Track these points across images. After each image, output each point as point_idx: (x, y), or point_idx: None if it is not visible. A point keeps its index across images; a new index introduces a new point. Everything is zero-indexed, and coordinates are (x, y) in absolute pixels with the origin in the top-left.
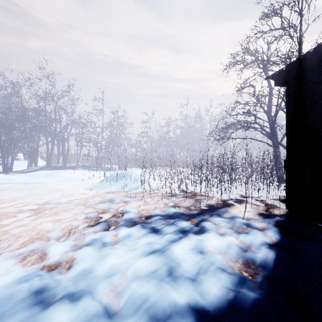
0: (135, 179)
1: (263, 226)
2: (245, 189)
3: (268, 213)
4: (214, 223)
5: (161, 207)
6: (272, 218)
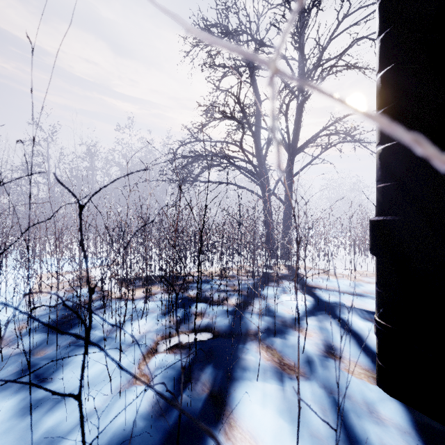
0: None
1: None
2: None
3: None
4: None
5: None
6: None
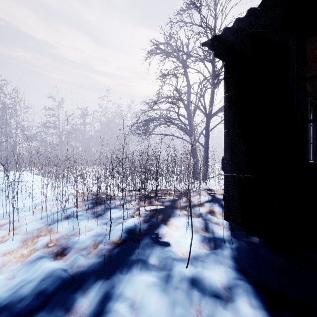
0: (1, 190)
1: (222, 282)
2: (190, 212)
3: (211, 234)
4: (132, 305)
5: (19, 263)
6: (222, 249)
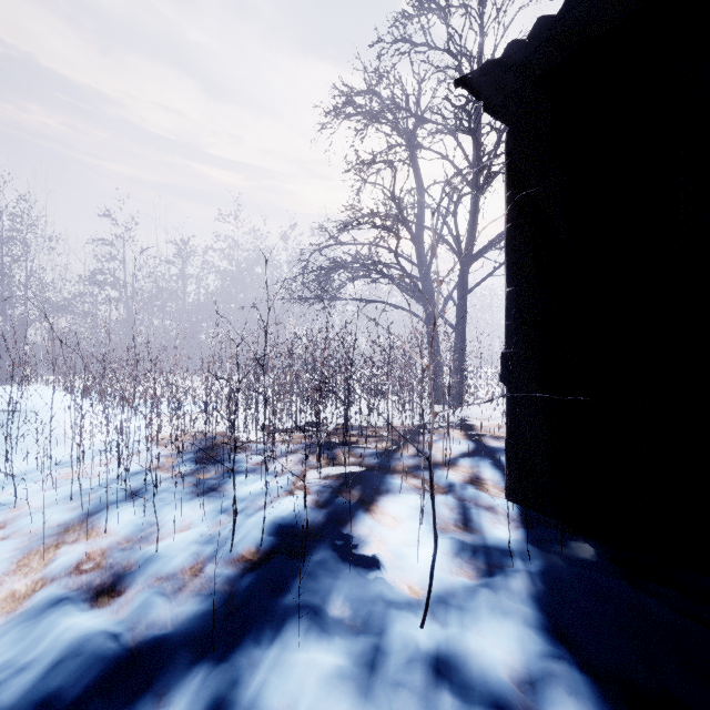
0: None
1: (512, 667)
2: (431, 487)
3: (478, 537)
4: None
5: (2, 618)
6: (507, 577)
